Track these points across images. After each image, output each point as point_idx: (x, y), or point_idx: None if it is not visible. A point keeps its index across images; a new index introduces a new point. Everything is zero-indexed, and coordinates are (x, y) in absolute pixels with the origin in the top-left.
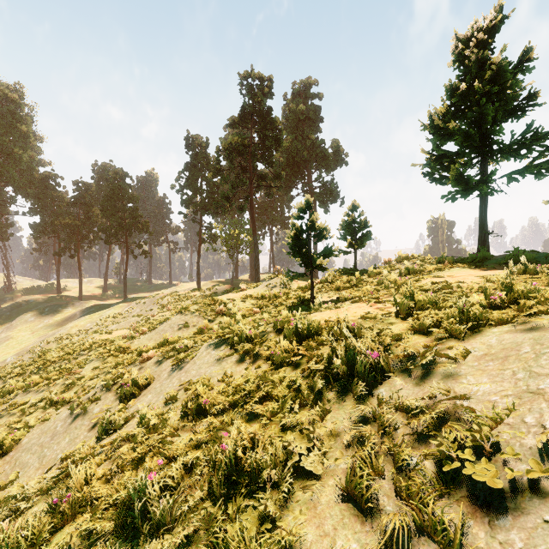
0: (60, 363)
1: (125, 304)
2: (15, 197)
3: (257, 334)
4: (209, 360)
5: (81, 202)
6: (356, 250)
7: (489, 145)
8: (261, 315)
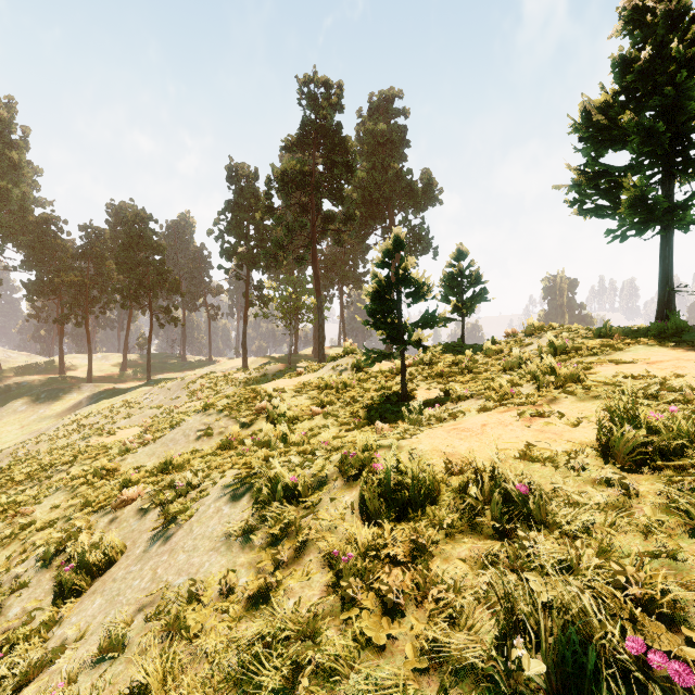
0: (27, 484)
1: (146, 388)
2: (2, 247)
3: (308, 480)
4: (215, 531)
5: (91, 253)
6: (464, 316)
7: (684, 150)
8: (323, 418)
